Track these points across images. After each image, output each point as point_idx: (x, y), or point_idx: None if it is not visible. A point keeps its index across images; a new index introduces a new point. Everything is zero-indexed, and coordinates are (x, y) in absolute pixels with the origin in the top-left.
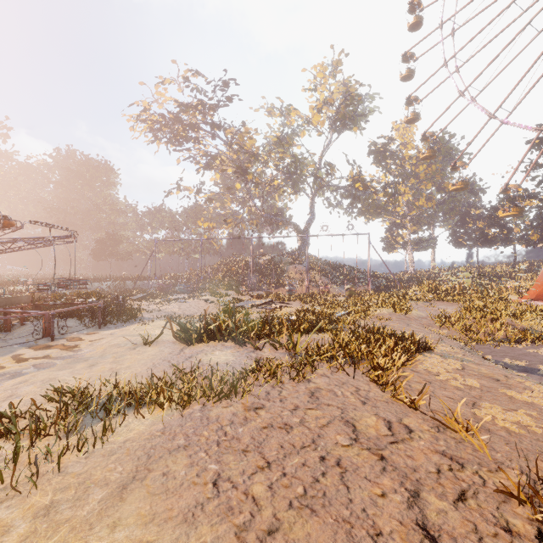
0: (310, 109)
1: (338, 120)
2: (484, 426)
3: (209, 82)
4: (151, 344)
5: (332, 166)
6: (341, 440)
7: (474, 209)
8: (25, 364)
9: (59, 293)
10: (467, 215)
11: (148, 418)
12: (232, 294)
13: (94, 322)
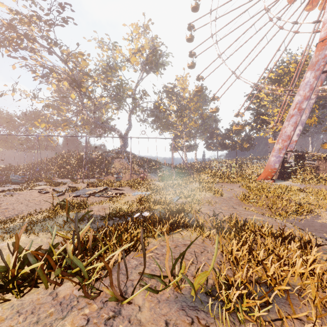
0: (129, 51)
1: (147, 64)
2: None
3: None
4: None
5: (146, 92)
6: None
7: (216, 130)
8: None
9: None
10: (213, 133)
11: None
12: (67, 182)
13: None
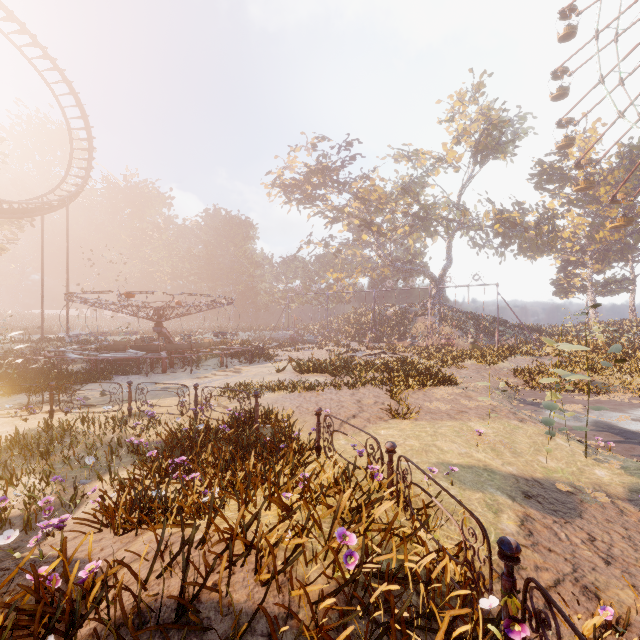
0: (443, 146)
1: (478, 151)
2: (421, 406)
3: (333, 147)
4: (280, 372)
5: (463, 210)
6: (349, 403)
7: None
8: (219, 377)
9: (216, 341)
10: None
11: (277, 394)
12: (355, 346)
13: (246, 361)
